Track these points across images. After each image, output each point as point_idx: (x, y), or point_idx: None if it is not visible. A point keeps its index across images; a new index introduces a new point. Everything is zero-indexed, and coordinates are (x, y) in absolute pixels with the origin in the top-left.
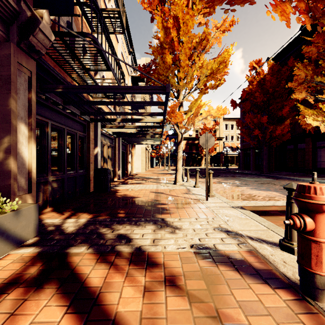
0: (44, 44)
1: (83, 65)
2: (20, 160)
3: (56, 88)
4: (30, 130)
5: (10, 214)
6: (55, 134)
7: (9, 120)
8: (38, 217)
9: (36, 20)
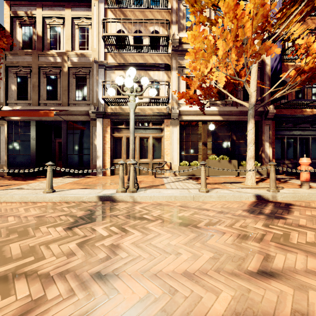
0: (272, 115)
1: (300, 105)
2: (266, 154)
3: (283, 124)
4: (269, 144)
5: (259, 167)
6: (291, 141)
7: (262, 142)
8: (276, 175)
9: (268, 111)
